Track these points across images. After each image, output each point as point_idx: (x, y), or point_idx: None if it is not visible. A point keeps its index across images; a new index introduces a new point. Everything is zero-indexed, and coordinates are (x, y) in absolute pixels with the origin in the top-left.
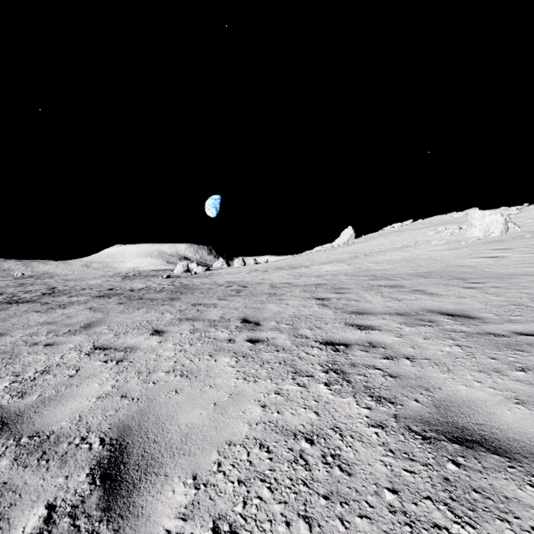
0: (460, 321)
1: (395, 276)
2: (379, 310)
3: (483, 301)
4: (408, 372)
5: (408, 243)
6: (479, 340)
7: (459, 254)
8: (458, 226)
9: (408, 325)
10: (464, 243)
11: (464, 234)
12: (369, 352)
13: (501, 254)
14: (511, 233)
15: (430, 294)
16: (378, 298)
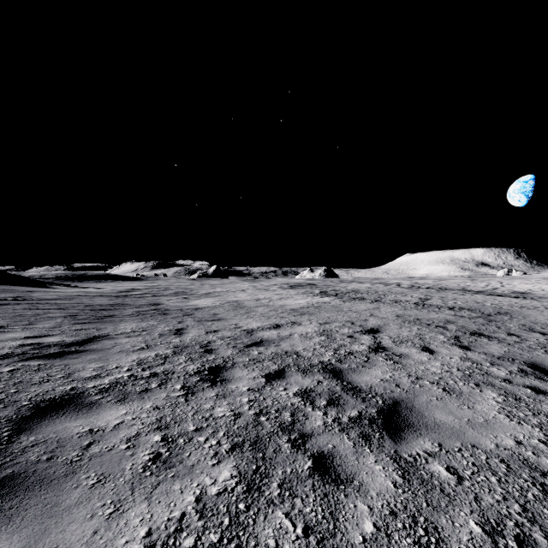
0: None
1: None
2: None
3: None
4: None
5: None
6: None
7: None
8: None
9: None
10: None
11: None
12: None
13: None
14: None
15: None
16: None
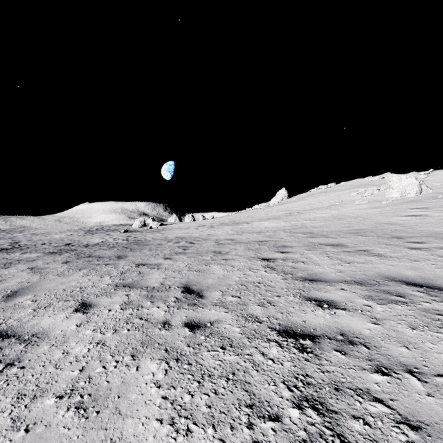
0: (437, 296)
1: (332, 233)
2: (332, 276)
3: (442, 266)
4: (432, 413)
5: (335, 202)
6: None
7: (383, 213)
8: (376, 188)
9: (377, 302)
10: (384, 202)
11: (382, 194)
12: (349, 355)
13: (422, 212)
14: (425, 194)
15: (378, 256)
16: (325, 259)
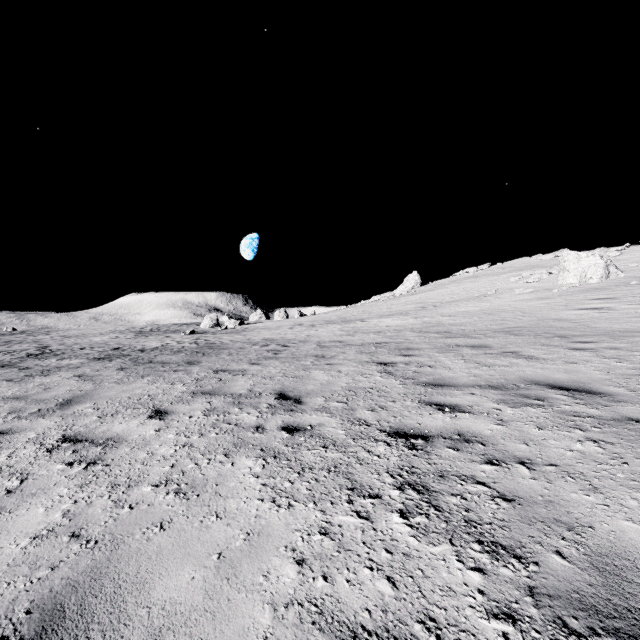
0: (582, 399)
1: (476, 333)
2: (463, 381)
3: (603, 368)
4: (530, 491)
5: (486, 291)
6: (620, 430)
7: (552, 305)
8: (547, 271)
9: (509, 405)
10: (556, 291)
11: (554, 280)
12: (461, 451)
13: (604, 304)
14: (613, 279)
15: (527, 358)
16: (459, 363)
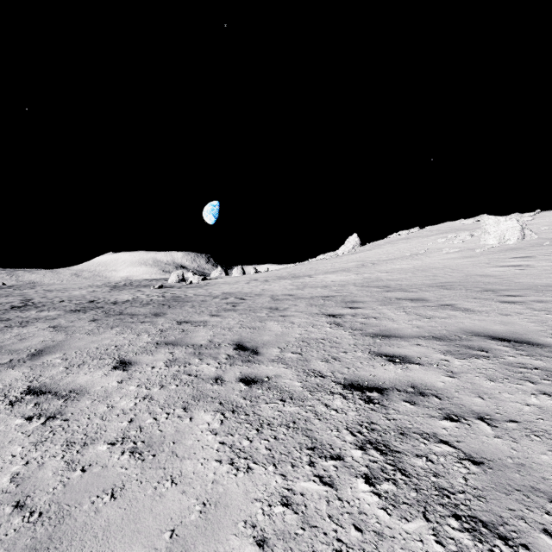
0: (524, 350)
1: (412, 287)
2: (408, 332)
3: (536, 320)
4: (497, 451)
5: (418, 251)
6: None
7: (476, 263)
8: (469, 233)
9: (456, 356)
10: (479, 250)
11: (477, 241)
12: (418, 405)
13: (523, 262)
14: (528, 240)
15: (464, 311)
16: (401, 315)
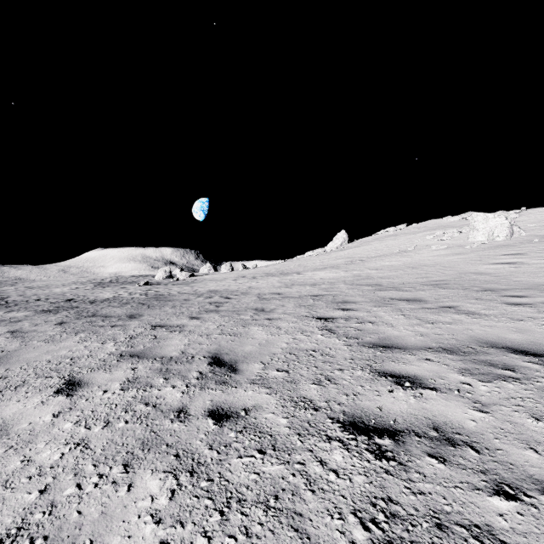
0: None
1: (406, 286)
2: (412, 342)
3: None
4: None
5: (406, 247)
6: None
7: (467, 260)
8: (457, 230)
9: (478, 378)
10: (468, 247)
11: (465, 238)
12: (450, 464)
13: (516, 259)
14: (517, 237)
15: (469, 314)
16: (400, 318)
